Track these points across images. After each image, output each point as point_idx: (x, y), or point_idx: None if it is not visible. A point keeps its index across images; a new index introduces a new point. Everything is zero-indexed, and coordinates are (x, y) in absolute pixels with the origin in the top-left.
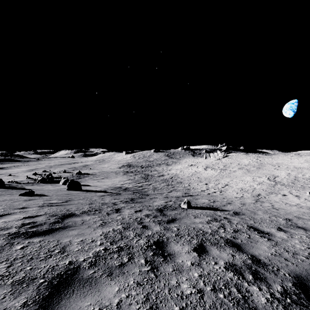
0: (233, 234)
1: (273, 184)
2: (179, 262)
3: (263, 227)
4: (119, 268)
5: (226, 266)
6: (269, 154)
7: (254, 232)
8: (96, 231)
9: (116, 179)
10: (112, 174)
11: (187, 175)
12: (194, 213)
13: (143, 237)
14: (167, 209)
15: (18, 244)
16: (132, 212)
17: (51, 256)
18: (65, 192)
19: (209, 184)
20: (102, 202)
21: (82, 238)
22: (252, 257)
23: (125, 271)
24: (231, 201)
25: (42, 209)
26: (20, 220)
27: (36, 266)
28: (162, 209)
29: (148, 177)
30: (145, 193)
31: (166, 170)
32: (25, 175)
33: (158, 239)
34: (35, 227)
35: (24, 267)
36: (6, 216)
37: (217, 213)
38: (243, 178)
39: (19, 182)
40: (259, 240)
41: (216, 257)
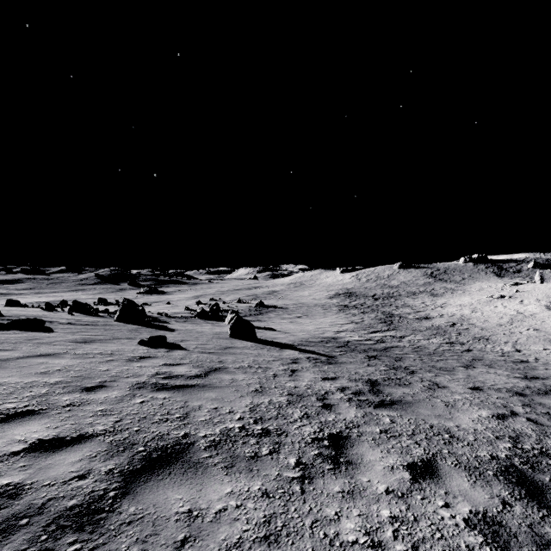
0: None
1: None
2: None
3: None
4: None
5: None
6: None
7: None
8: None
9: (323, 321)
10: (317, 308)
11: (495, 320)
12: None
13: None
14: (546, 472)
15: None
16: (403, 481)
17: None
18: (223, 342)
19: None
20: (291, 389)
21: None
22: None
23: None
24: None
25: (129, 398)
26: (2, 459)
27: None
28: (523, 472)
29: (392, 319)
30: (400, 365)
31: (434, 307)
32: (186, 304)
33: None
34: None
35: None
36: (4, 426)
37: None
38: None
39: (171, 315)
40: None
41: None
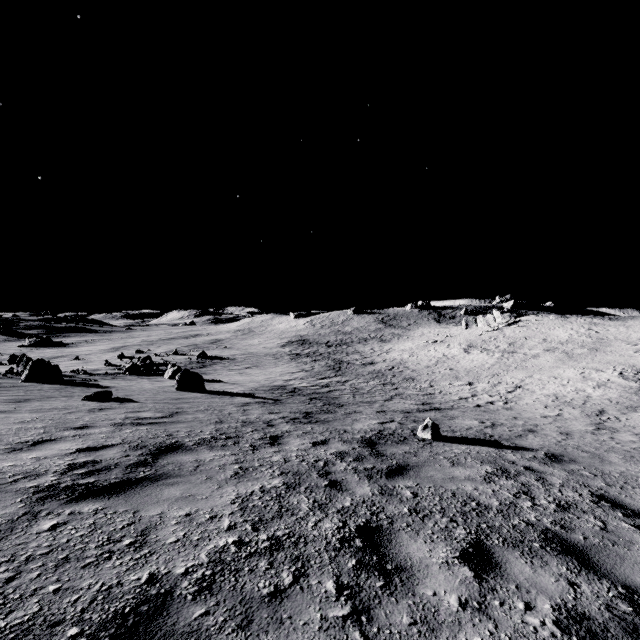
0: (559, 516)
1: (635, 387)
2: (428, 597)
3: (635, 500)
4: (270, 605)
5: (560, 618)
6: (618, 318)
7: (614, 514)
8: (223, 490)
9: (274, 370)
10: (268, 358)
11: (425, 362)
12: (451, 454)
13: (331, 513)
14: (385, 439)
15: (48, 518)
16: (307, 446)
17: (111, 555)
18: (172, 395)
19: (476, 384)
20: (244, 420)
21: (190, 507)
22: (630, 594)
23: (284, 614)
24: (534, 426)
25: (119, 430)
26: (68, 455)
27: (71, 582)
28: (373, 440)
29: (341, 365)
30: (335, 402)
31: (380, 352)
32: (103, 359)
33: (367, 519)
34: (95, 474)
35: (44, 585)
36: (44, 446)
37: (506, 455)
38: (558, 372)
39: (90, 373)
40: (636, 540)
41: (525, 586)
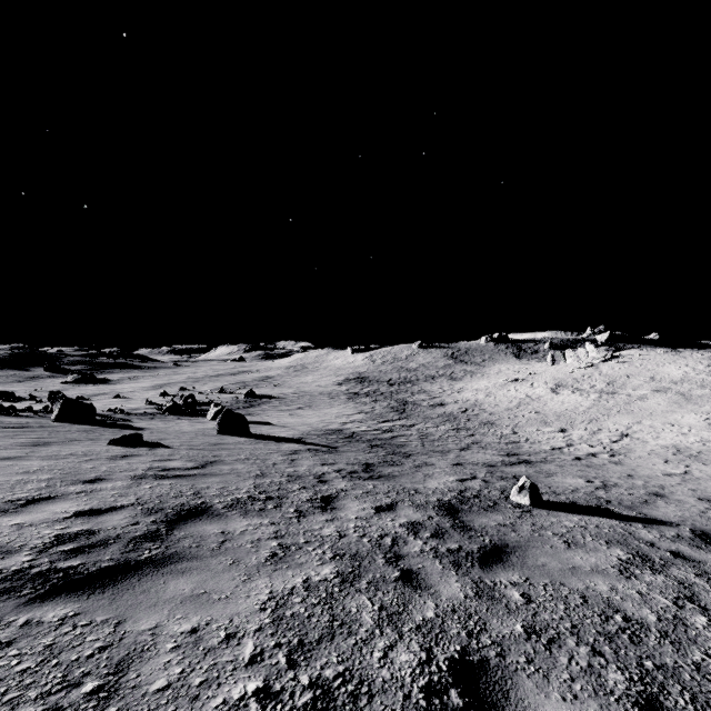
0: None
1: None
2: None
3: None
4: None
5: None
6: None
7: None
8: (252, 585)
9: (329, 412)
10: (322, 398)
11: (505, 404)
12: (561, 528)
13: (408, 632)
14: (469, 504)
15: None
16: (369, 513)
17: None
18: (212, 439)
19: (570, 430)
20: (291, 473)
21: (200, 615)
22: None
23: None
24: (660, 488)
25: (136, 485)
26: (60, 521)
27: None
28: (453, 505)
29: (406, 407)
30: (401, 451)
31: (451, 392)
32: (145, 397)
33: (463, 646)
34: (84, 552)
35: None
36: (37, 506)
37: (638, 531)
38: (675, 418)
39: (128, 412)
40: None
41: None
